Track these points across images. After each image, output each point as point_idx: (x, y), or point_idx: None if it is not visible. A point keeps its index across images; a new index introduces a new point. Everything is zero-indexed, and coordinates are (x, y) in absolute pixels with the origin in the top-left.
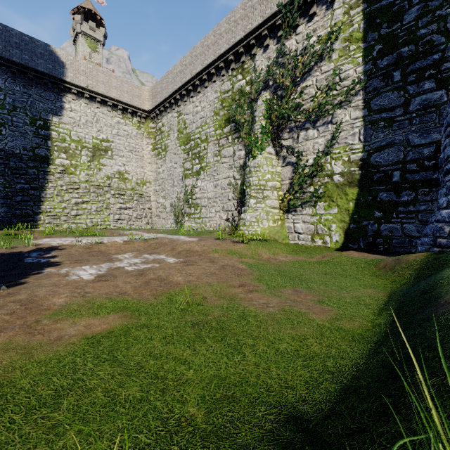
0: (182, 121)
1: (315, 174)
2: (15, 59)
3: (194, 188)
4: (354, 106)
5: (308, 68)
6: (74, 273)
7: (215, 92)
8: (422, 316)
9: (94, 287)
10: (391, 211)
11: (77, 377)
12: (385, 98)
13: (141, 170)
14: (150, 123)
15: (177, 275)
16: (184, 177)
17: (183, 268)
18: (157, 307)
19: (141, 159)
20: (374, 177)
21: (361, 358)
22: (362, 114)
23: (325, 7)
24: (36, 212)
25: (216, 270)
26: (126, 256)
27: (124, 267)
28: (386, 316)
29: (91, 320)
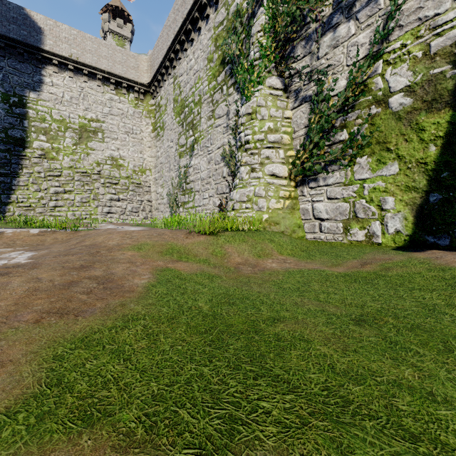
0: (177, 86)
1: (351, 106)
2: None
3: (188, 169)
4: None
5: None
6: None
7: (208, 31)
8: None
9: None
10: None
11: None
12: None
13: (140, 155)
14: (150, 100)
15: None
16: (179, 157)
17: None
18: None
19: (140, 142)
20: None
21: None
22: None
23: None
24: (4, 202)
25: (24, 292)
26: None
27: None
28: None
29: None
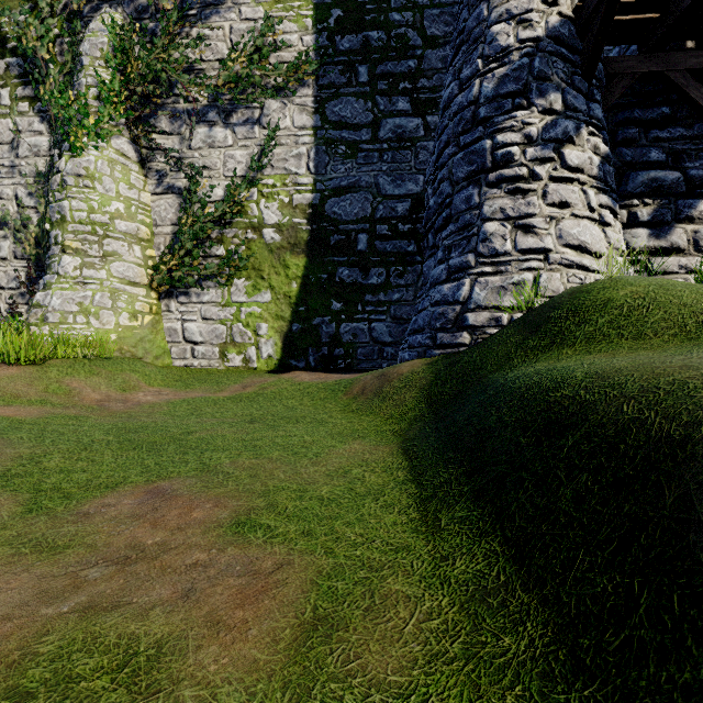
0: None
1: (228, 221)
2: None
3: None
4: (300, 104)
5: None
6: None
7: None
8: None
9: None
10: (356, 301)
11: None
12: (347, 105)
13: None
14: None
15: None
16: None
17: None
18: None
19: None
20: (331, 240)
21: None
22: (313, 122)
23: None
24: None
25: None
26: None
27: None
28: (465, 535)
29: None
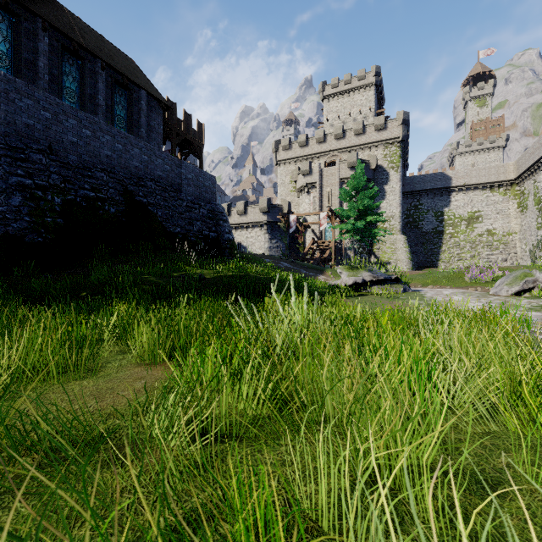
0: (535, 187)
1: None
2: (428, 188)
3: None
4: None
5: None
6: None
7: None
8: None
9: None
10: None
11: None
12: None
13: (507, 225)
14: (515, 187)
15: None
16: (537, 229)
17: None
18: None
19: (507, 216)
20: None
21: None
22: None
23: None
24: (437, 260)
25: None
26: None
27: None
28: None
29: None
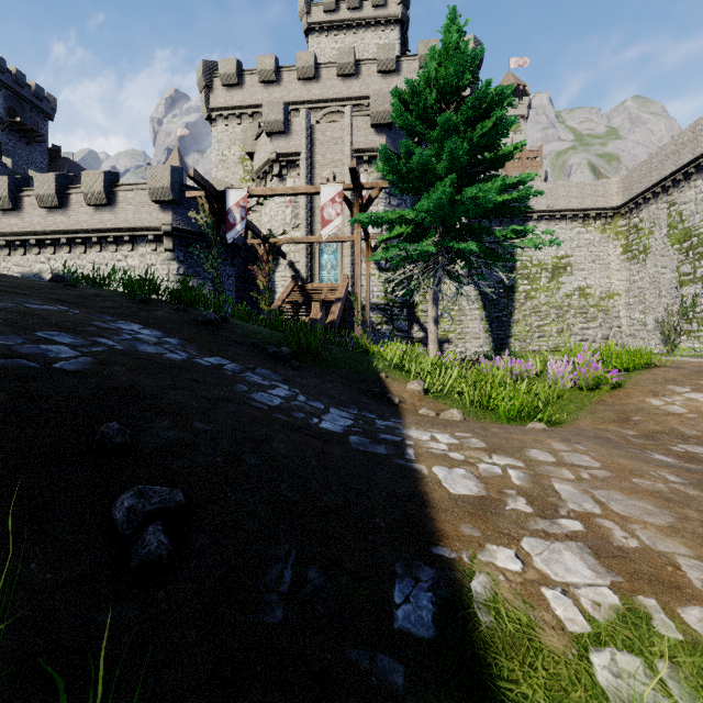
0: (675, 213)
1: None
2: None
3: (697, 298)
4: None
5: None
6: None
7: None
8: None
9: None
10: None
11: None
12: None
13: (606, 281)
14: (618, 221)
15: None
16: (679, 285)
17: None
18: None
19: (606, 267)
20: None
21: None
22: None
23: None
24: (507, 336)
25: None
26: None
27: None
28: None
29: None
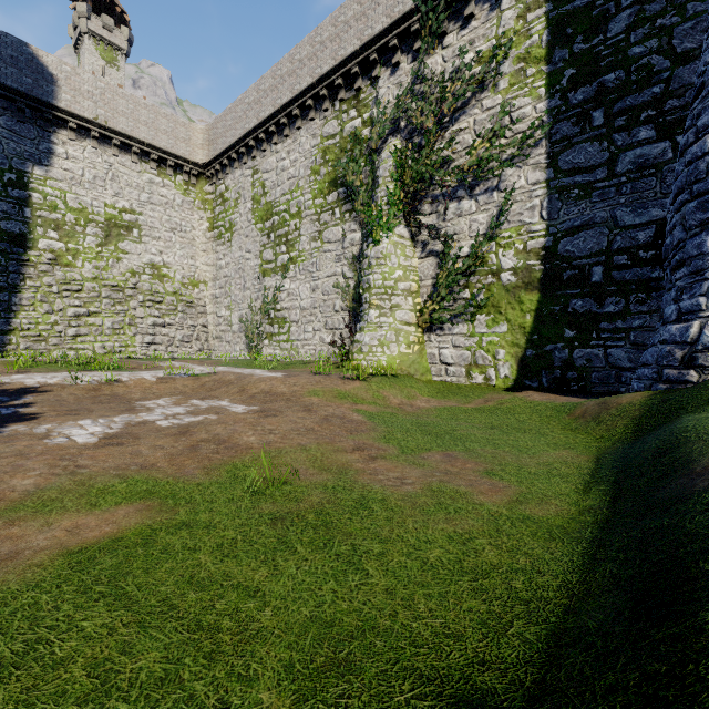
0: (259, 182)
1: (472, 271)
2: None
3: (279, 293)
4: (533, 164)
5: (461, 102)
6: (62, 433)
7: (313, 137)
8: (667, 494)
9: (95, 457)
10: (590, 329)
11: (37, 636)
12: (580, 151)
13: (190, 262)
14: (205, 185)
15: (248, 433)
16: (262, 274)
17: (258, 421)
18: (209, 490)
19: (190, 244)
20: (563, 275)
21: (571, 572)
22: (545, 176)
23: (488, 6)
24: (2, 330)
25: (314, 424)
26: (160, 402)
27: (155, 421)
28: (598, 495)
29: (81, 517)
